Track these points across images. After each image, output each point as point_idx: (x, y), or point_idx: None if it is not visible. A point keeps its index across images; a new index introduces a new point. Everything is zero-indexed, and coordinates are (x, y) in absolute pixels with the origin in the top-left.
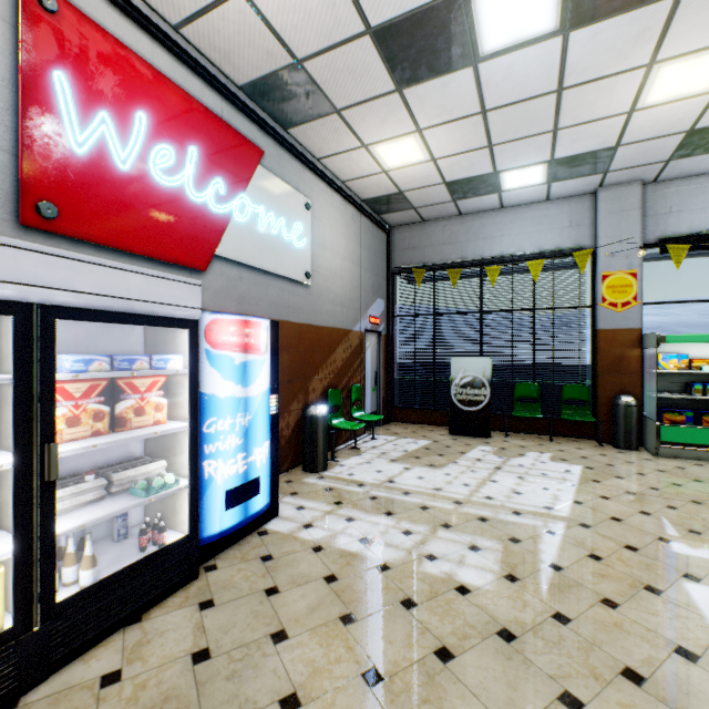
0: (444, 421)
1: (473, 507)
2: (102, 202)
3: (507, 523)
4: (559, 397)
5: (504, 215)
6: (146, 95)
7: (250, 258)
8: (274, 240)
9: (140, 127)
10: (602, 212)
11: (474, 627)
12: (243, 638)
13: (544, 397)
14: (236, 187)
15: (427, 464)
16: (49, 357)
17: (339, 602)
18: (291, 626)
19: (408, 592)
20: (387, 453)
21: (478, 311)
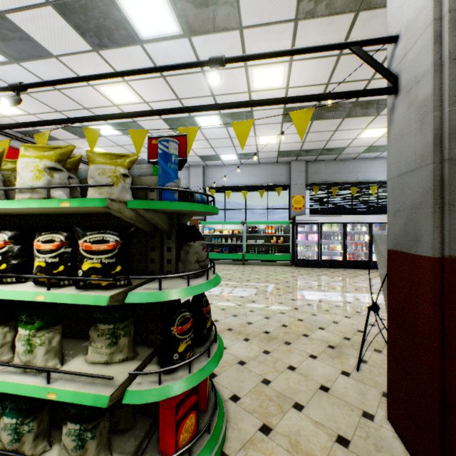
0: None
1: None
2: None
3: None
4: None
5: None
6: None
7: None
8: None
9: None
10: (191, 175)
11: None
12: None
13: None
14: None
15: None
16: None
17: None
18: None
19: None
20: None
21: None
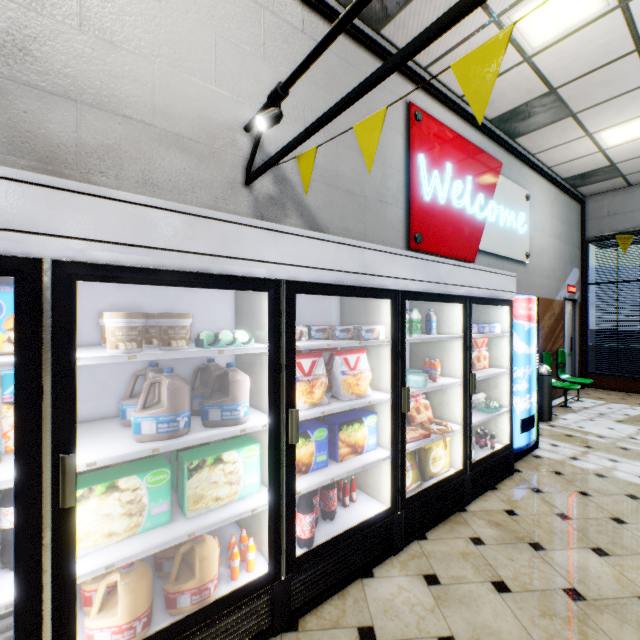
0: None
1: None
2: (434, 227)
3: None
4: None
5: None
6: (450, 151)
7: (495, 248)
8: (507, 231)
9: (447, 173)
10: None
11: None
12: (587, 514)
13: None
14: (488, 197)
15: None
16: (470, 325)
17: None
18: (623, 517)
19: None
20: (605, 414)
21: None
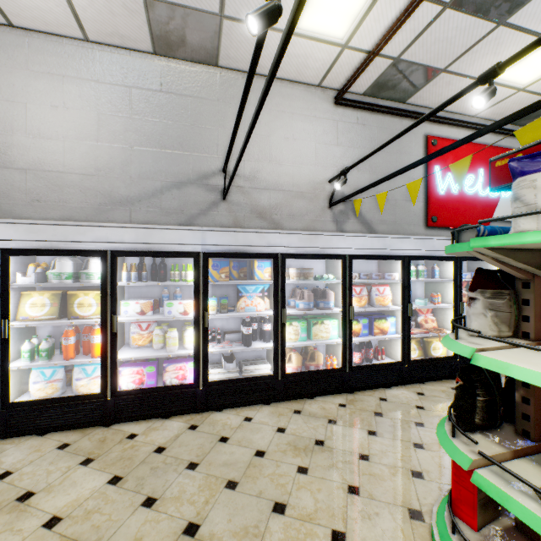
0: None
1: None
2: (448, 210)
3: None
4: None
5: None
6: (462, 156)
7: None
8: None
9: None
10: None
11: None
12: None
13: None
14: None
15: None
16: (460, 273)
17: None
18: None
19: None
20: None
21: None
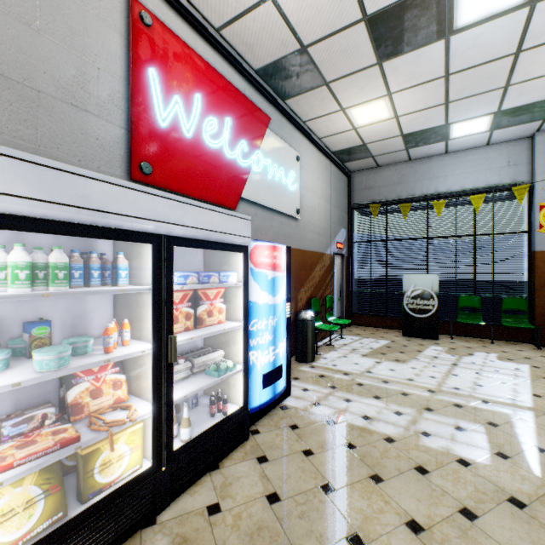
0: (396, 325)
1: (446, 396)
2: (176, 161)
3: (481, 410)
4: (498, 307)
5: (448, 159)
6: (201, 81)
7: (262, 199)
8: (276, 185)
9: (197, 105)
10: (539, 152)
11: (485, 494)
12: (299, 487)
13: (483, 307)
14: (253, 146)
15: (393, 359)
16: (170, 273)
17: (364, 464)
18: (333, 481)
19: (417, 460)
20: (357, 350)
21: (424, 237)
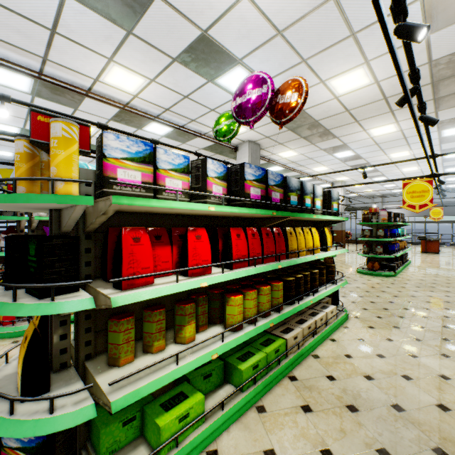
0: None
1: None
2: None
3: None
4: None
5: None
6: None
7: None
8: None
9: None
10: None
11: None
12: None
13: None
14: None
15: None
16: None
17: None
18: None
19: None
20: None
21: None
